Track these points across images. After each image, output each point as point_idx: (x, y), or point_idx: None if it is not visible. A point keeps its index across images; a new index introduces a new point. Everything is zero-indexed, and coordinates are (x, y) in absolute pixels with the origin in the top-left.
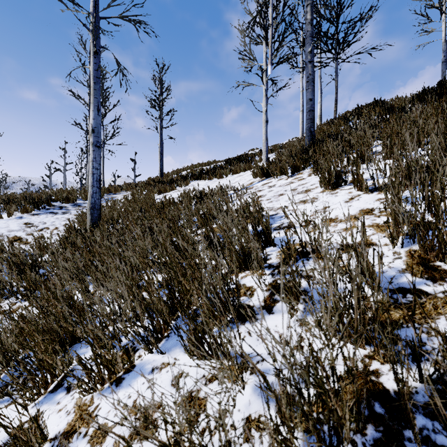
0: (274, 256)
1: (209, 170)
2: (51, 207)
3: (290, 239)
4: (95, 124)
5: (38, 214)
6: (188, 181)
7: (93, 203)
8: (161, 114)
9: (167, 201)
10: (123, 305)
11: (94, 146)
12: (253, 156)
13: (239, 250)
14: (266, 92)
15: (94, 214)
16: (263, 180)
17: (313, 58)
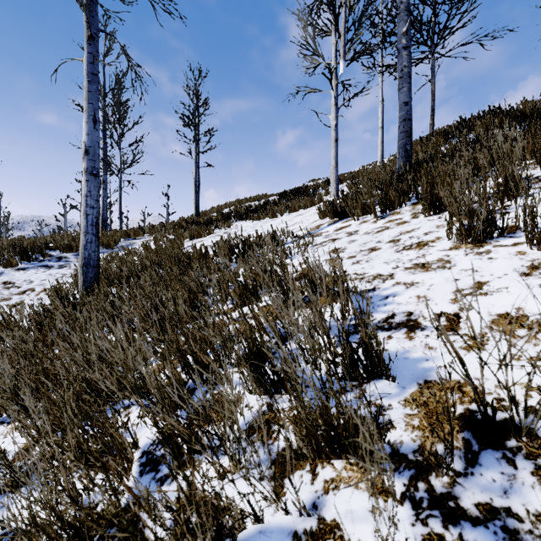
0: (400, 418)
1: (259, 206)
2: (46, 257)
3: (426, 364)
4: (89, 142)
5: (25, 269)
6: (231, 222)
7: (87, 258)
8: (197, 135)
9: (197, 253)
10: (60, 510)
11: (88, 174)
12: (316, 188)
13: (319, 413)
14: (336, 100)
15: (88, 274)
16: (336, 222)
17: (409, 42)
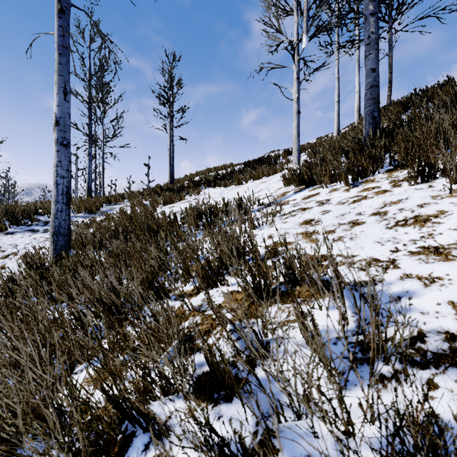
0: None
1: (226, 174)
2: (34, 222)
3: None
4: (60, 113)
5: (13, 233)
6: (201, 189)
7: (58, 226)
8: (172, 112)
9: (166, 220)
10: None
11: (59, 144)
12: (277, 158)
13: None
14: (297, 74)
15: (59, 242)
16: (302, 190)
17: (377, 8)
